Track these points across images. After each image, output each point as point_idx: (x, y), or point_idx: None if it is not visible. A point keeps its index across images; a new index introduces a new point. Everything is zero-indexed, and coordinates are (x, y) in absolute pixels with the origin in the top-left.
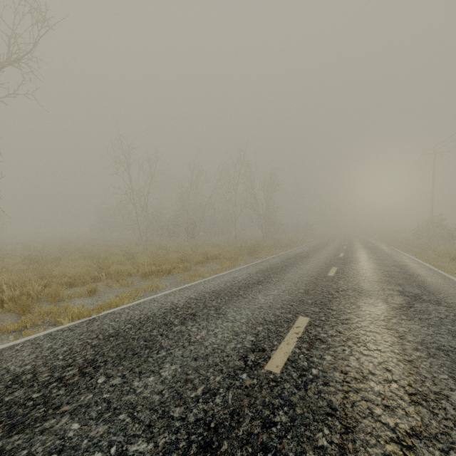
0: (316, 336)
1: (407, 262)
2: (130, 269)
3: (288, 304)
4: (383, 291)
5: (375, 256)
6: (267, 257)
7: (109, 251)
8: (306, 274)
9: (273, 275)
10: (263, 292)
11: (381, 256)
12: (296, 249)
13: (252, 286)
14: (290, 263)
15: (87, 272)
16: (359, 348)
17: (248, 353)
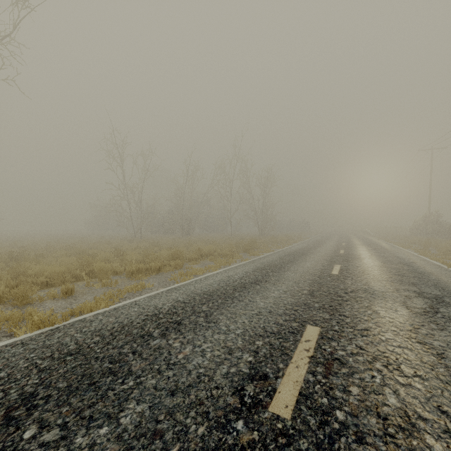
0: (333, 355)
1: (413, 259)
2: (116, 267)
3: (292, 309)
4: (398, 292)
5: (377, 253)
6: (264, 254)
7: (99, 248)
8: (308, 272)
9: (272, 273)
10: (261, 294)
11: (383, 252)
12: (293, 246)
13: (249, 286)
14: (289, 260)
15: (69, 270)
16: (392, 374)
17: (245, 383)
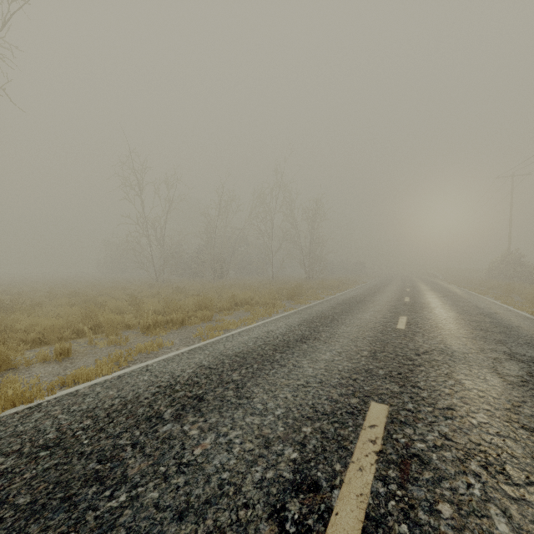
0: (409, 449)
1: (494, 309)
2: (128, 319)
3: (350, 378)
4: (484, 354)
5: (450, 301)
6: (312, 302)
7: (112, 295)
8: (367, 327)
9: (323, 328)
10: (309, 356)
11: (457, 300)
12: (347, 292)
13: (293, 345)
14: (343, 310)
15: (69, 324)
16: (496, 480)
17: (286, 497)
